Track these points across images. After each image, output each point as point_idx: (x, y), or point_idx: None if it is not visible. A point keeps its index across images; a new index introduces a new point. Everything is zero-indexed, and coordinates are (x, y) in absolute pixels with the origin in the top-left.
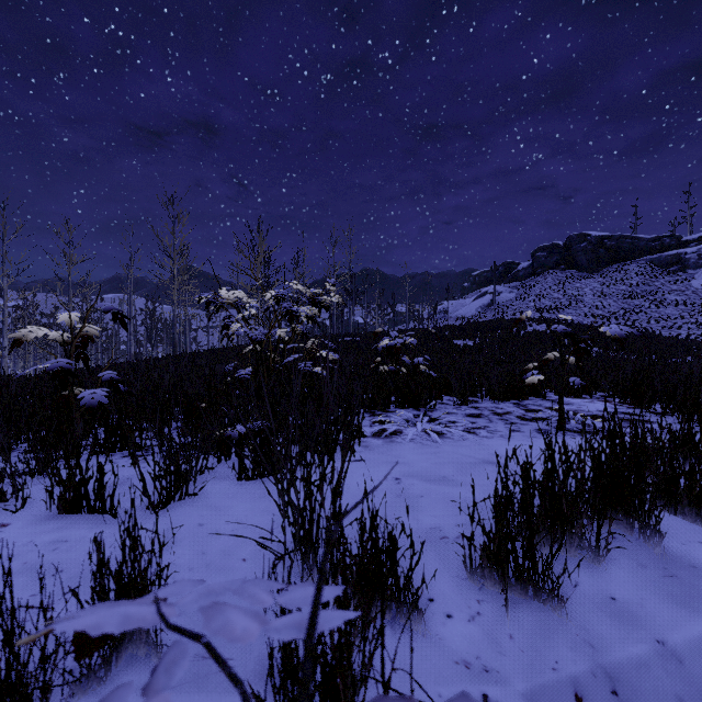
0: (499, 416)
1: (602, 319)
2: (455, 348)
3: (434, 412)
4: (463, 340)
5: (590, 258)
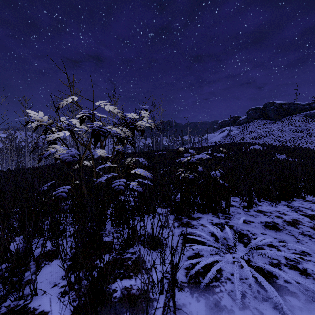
0: (295, 227)
1: (283, 143)
2: (216, 157)
3: (233, 221)
4: (218, 153)
5: (275, 113)
